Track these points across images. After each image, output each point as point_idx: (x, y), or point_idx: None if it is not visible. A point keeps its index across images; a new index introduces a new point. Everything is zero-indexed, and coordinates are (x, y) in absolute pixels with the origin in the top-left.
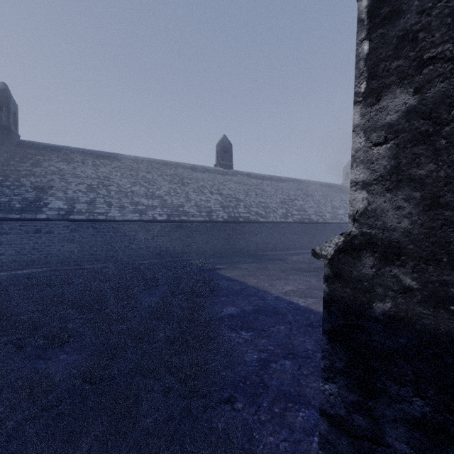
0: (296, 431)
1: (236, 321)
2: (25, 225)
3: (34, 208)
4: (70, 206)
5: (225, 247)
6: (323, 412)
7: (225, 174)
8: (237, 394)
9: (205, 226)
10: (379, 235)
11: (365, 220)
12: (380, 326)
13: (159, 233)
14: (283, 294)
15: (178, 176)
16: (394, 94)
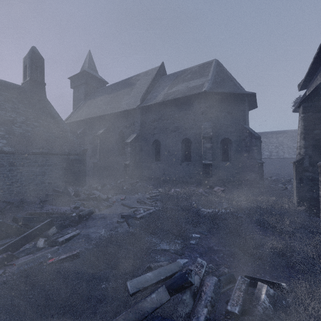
0: None
1: None
2: None
3: None
4: (270, 154)
5: None
6: None
7: None
8: None
9: None
10: None
11: None
12: None
13: None
14: None
15: None
16: None
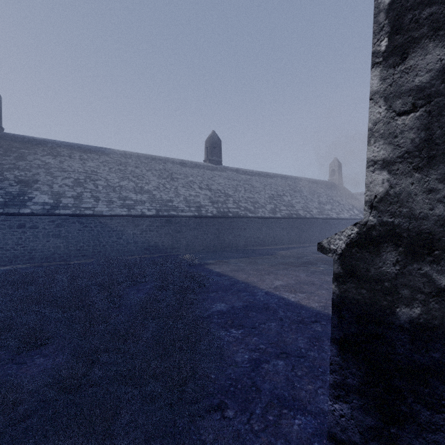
0: (293, 442)
1: (226, 318)
2: (8, 220)
3: (18, 203)
4: (56, 201)
5: (214, 242)
6: (332, 436)
7: (214, 169)
8: (227, 399)
9: (194, 221)
10: (404, 224)
11: (386, 206)
12: (406, 336)
13: (148, 228)
14: (273, 289)
15: (167, 172)
16: (425, 50)
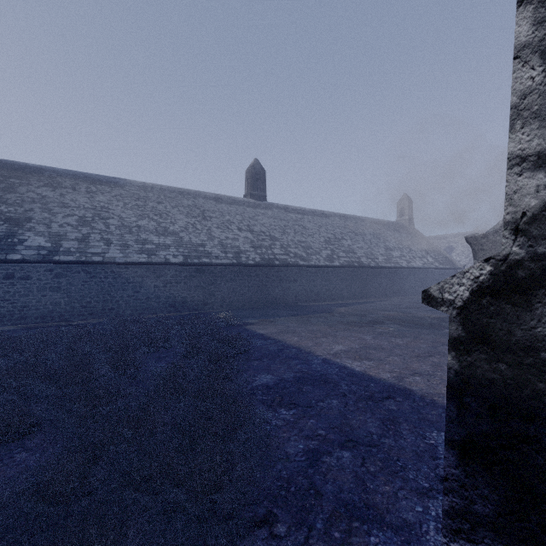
0: None
1: (273, 394)
2: None
3: (4, 246)
4: (55, 244)
5: (257, 297)
6: None
7: (257, 206)
8: (277, 508)
9: (232, 271)
10: None
11: (543, 229)
12: None
13: (174, 278)
14: (332, 355)
15: (198, 209)
16: None
